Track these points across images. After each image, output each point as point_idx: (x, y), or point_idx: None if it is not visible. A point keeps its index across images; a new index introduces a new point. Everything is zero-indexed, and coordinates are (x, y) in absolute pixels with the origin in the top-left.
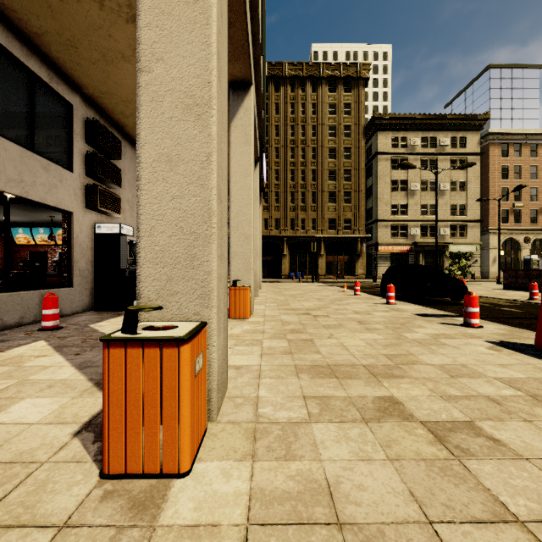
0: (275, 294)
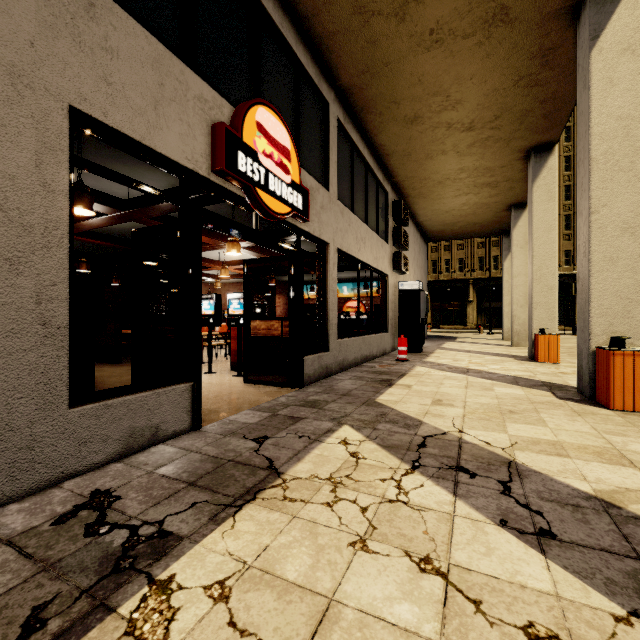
0: None
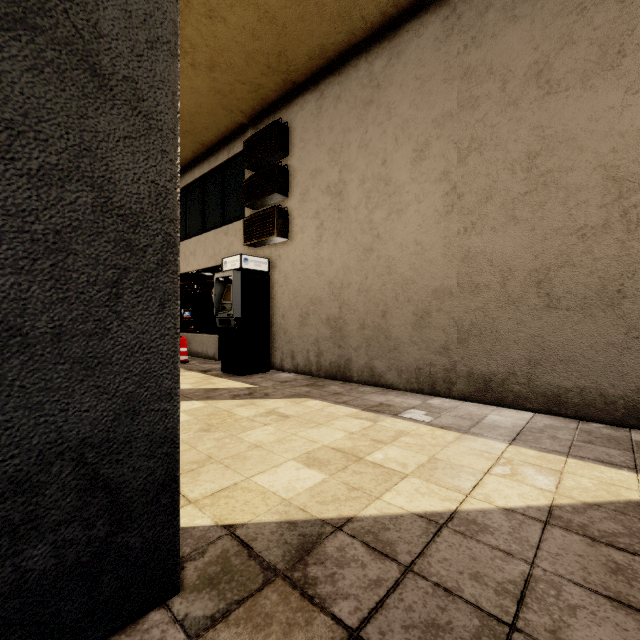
0: None
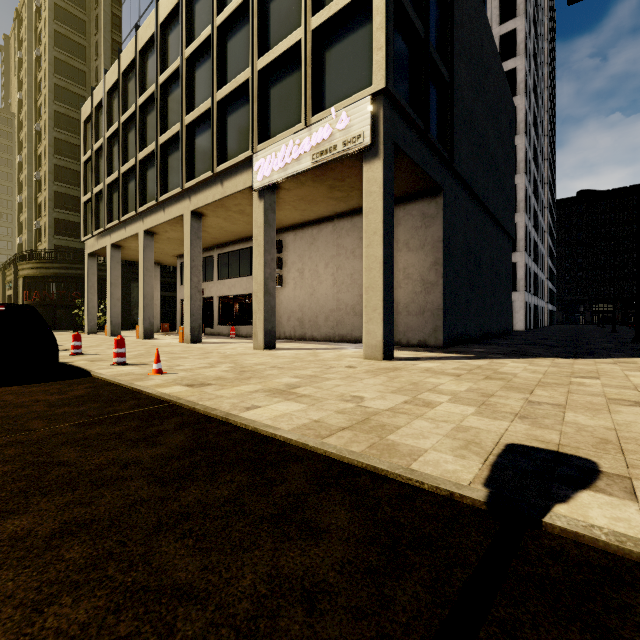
0: (261, 353)
